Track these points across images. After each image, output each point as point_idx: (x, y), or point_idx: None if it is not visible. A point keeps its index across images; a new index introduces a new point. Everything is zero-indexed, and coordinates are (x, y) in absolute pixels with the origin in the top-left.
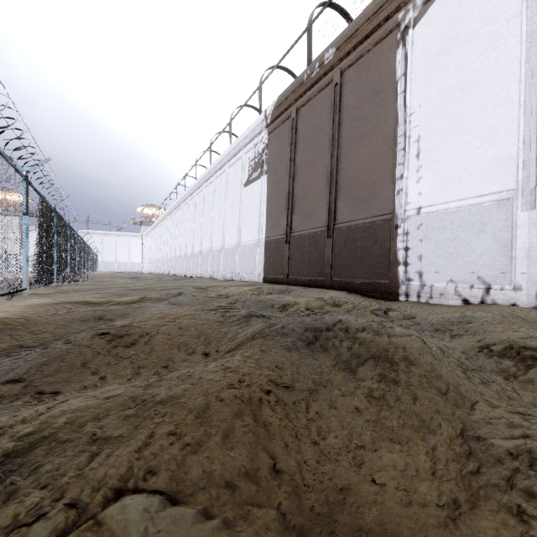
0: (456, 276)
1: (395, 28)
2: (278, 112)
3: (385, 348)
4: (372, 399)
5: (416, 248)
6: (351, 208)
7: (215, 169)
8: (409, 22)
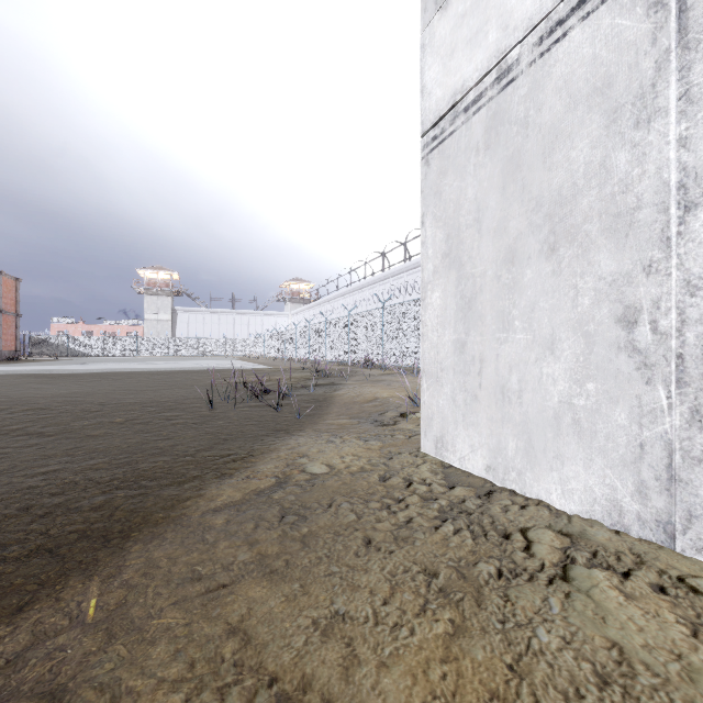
0: None
1: None
2: None
3: None
4: None
5: None
6: None
7: None
8: None
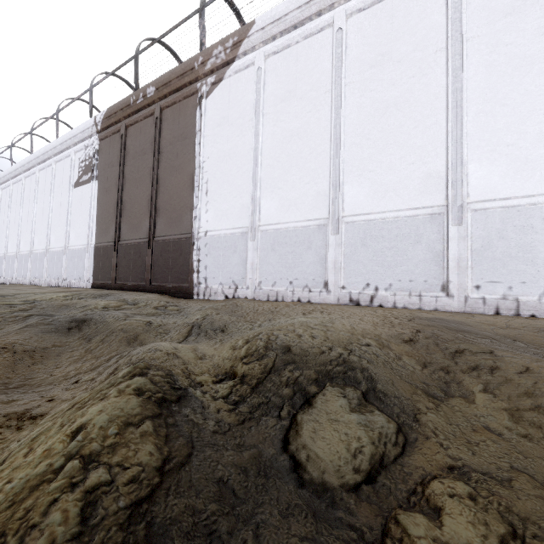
0: (223, 280)
1: (196, 93)
2: (109, 122)
3: (116, 325)
4: (89, 351)
5: (204, 261)
6: (167, 225)
7: (37, 159)
8: (203, 93)
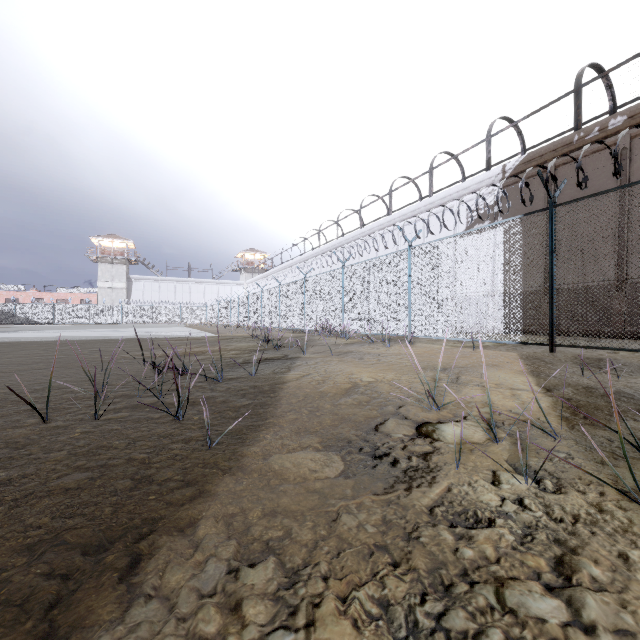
0: None
1: None
2: (525, 167)
3: None
4: None
5: None
6: None
7: (403, 217)
8: None
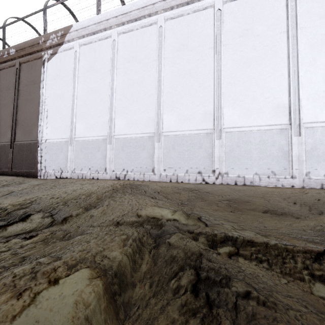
0: (55, 168)
1: (42, 57)
2: None
3: None
4: None
5: (44, 156)
6: (22, 135)
7: None
8: (45, 59)
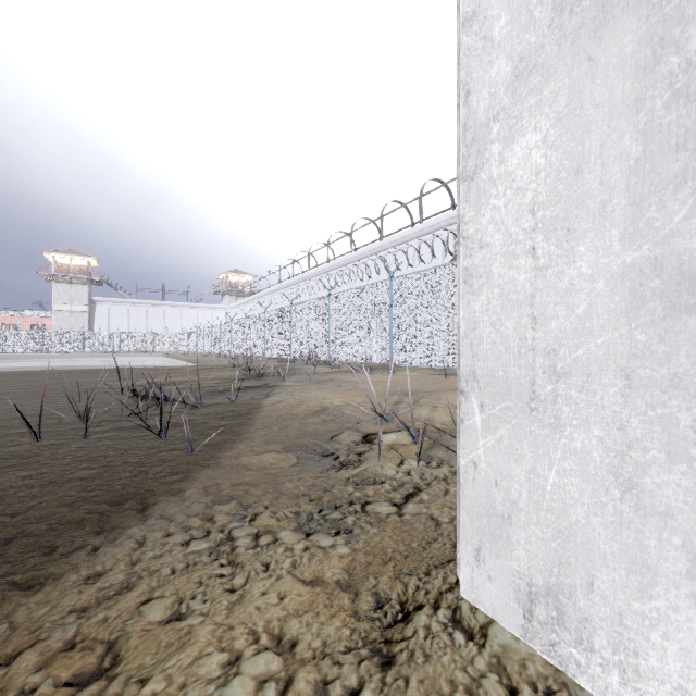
0: None
1: None
2: None
3: None
4: None
5: None
6: None
7: (394, 243)
8: None
